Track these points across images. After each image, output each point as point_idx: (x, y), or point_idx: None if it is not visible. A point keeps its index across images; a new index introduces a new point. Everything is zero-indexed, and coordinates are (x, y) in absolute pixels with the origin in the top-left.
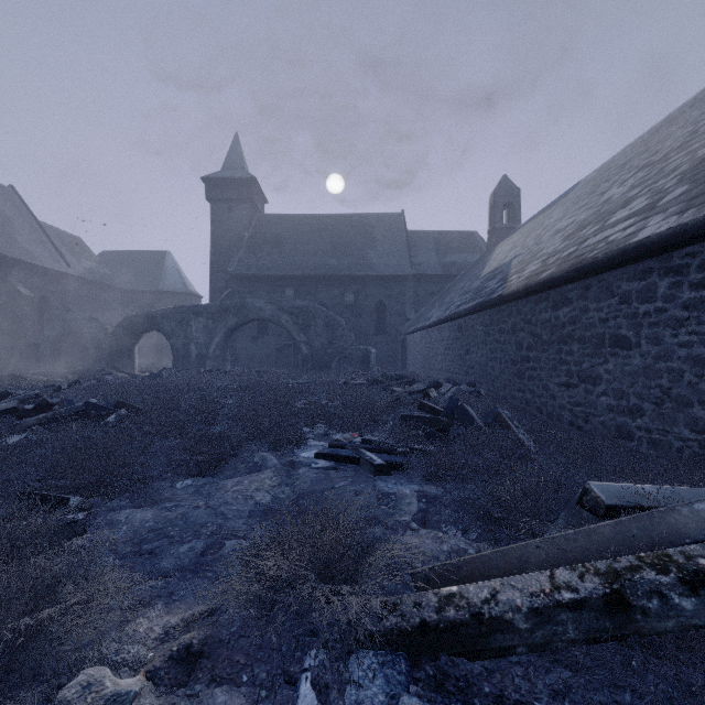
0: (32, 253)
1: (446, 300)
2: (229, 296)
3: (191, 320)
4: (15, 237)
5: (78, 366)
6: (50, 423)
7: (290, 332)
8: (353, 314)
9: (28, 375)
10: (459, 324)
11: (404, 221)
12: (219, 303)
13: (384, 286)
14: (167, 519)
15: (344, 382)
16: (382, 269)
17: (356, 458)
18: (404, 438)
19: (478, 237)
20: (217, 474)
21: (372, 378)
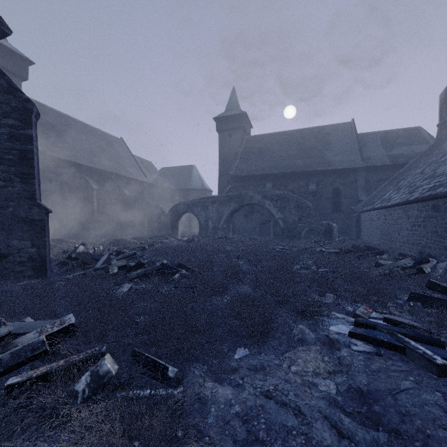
0: (130, 172)
1: (403, 184)
2: (230, 190)
3: (209, 205)
4: (123, 164)
5: (151, 233)
6: (143, 276)
7: (271, 212)
8: (315, 198)
9: (129, 239)
10: (435, 204)
11: (354, 127)
12: (225, 194)
13: (340, 177)
14: (248, 406)
15: (320, 250)
16: (338, 164)
17: (400, 347)
18: (442, 326)
19: (423, 131)
20: (265, 342)
21: (346, 248)
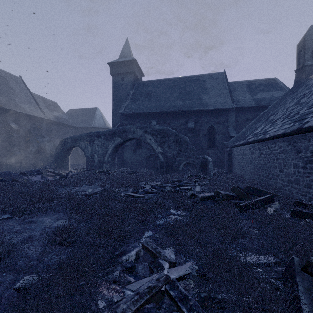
0: (22, 107)
1: (276, 117)
2: (120, 126)
3: (95, 140)
4: (15, 99)
5: (44, 166)
6: None
7: (152, 146)
8: (193, 134)
9: None
10: None
11: (226, 76)
12: (110, 129)
13: (214, 116)
14: None
15: (191, 194)
16: (212, 105)
17: None
18: None
19: (279, 81)
20: None
21: (224, 194)
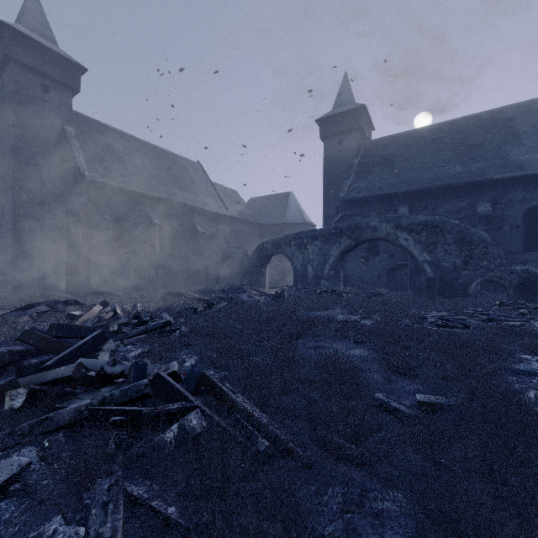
0: (206, 203)
1: None
2: (340, 220)
3: (307, 243)
4: (197, 193)
5: (231, 282)
6: (90, 420)
7: (409, 251)
8: (490, 227)
9: (188, 292)
10: None
11: None
12: (333, 226)
13: None
14: None
15: None
16: (536, 165)
17: None
18: None
19: None
20: None
21: None
